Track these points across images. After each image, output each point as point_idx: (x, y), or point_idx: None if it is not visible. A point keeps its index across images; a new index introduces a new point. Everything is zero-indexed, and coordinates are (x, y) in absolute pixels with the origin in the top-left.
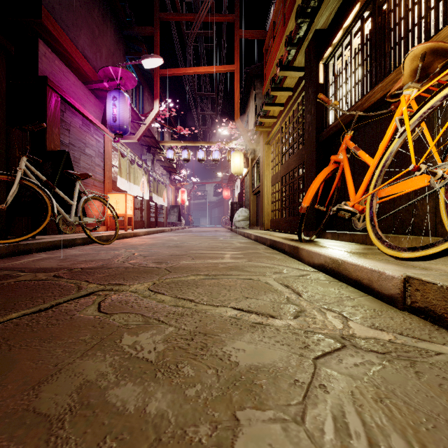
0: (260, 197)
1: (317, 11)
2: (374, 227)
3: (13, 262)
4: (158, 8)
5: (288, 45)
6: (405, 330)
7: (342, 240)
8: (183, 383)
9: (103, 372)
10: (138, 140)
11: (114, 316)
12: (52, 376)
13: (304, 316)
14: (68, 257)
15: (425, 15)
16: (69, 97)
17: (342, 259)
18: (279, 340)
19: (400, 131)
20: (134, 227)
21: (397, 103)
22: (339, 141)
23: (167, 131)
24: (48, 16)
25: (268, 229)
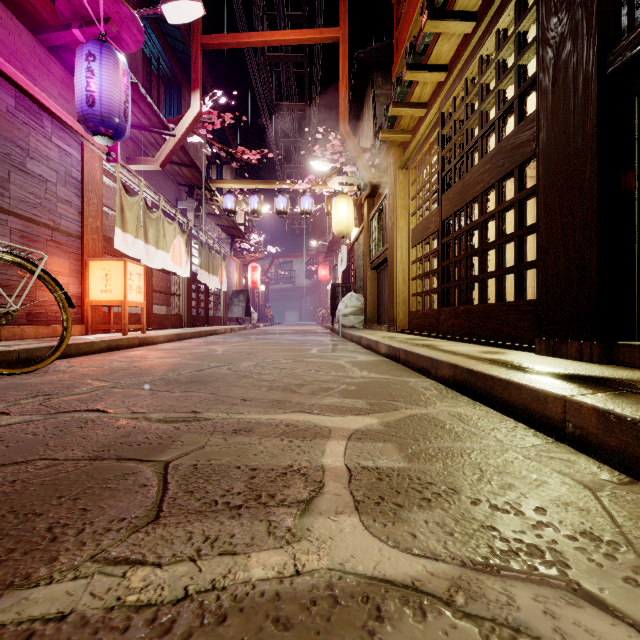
0: (388, 271)
1: None
2: None
3: None
4: None
5: None
6: None
7: None
8: None
9: None
10: (163, 166)
11: None
12: None
13: None
14: None
15: None
16: None
17: None
18: None
19: None
20: (158, 325)
21: None
22: None
23: (228, 170)
24: None
25: (406, 331)
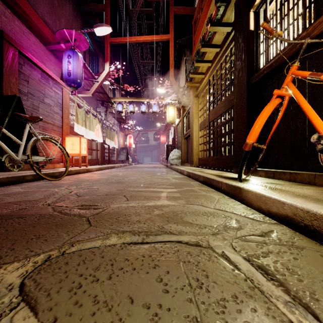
0: (190, 140)
1: None
2: None
3: None
4: None
5: (219, 1)
6: None
7: (279, 178)
8: None
9: None
10: (93, 94)
11: None
12: None
13: None
14: None
15: None
16: (27, 52)
17: None
18: None
19: None
20: (90, 164)
21: None
22: (271, 82)
23: (118, 91)
24: None
25: (197, 166)
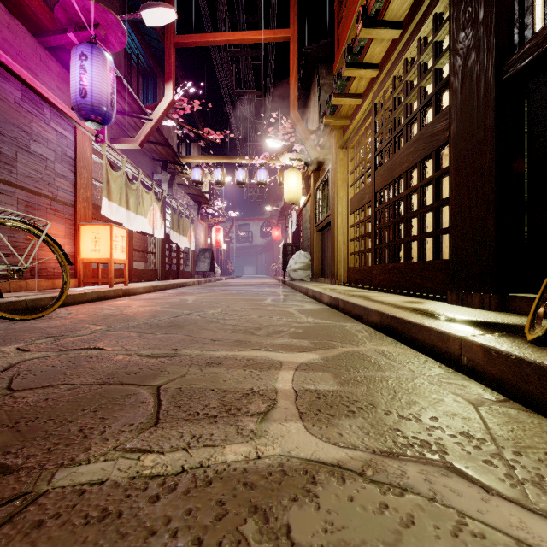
0: (331, 233)
1: None
2: None
3: None
4: None
5: None
6: None
7: None
8: None
9: None
10: (142, 145)
11: None
12: None
13: None
14: None
15: None
16: None
17: None
18: None
19: None
20: (138, 279)
21: None
22: None
23: (196, 146)
24: None
25: (346, 284)
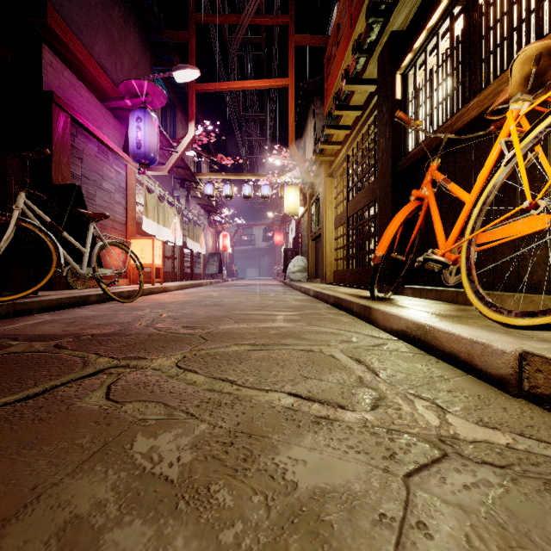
0: (321, 243)
1: (393, 8)
2: (472, 283)
3: (6, 326)
4: (194, 8)
5: (357, 52)
6: (526, 428)
7: (426, 298)
8: (217, 519)
9: (100, 499)
10: (169, 172)
11: (127, 405)
12: (26, 508)
13: (384, 406)
14: (78, 319)
15: (537, 7)
16: (82, 118)
17: (431, 325)
18: (353, 445)
19: (508, 157)
20: (163, 279)
21: (499, 122)
22: (421, 171)
23: (205, 161)
24: (55, 15)
25: (330, 283)
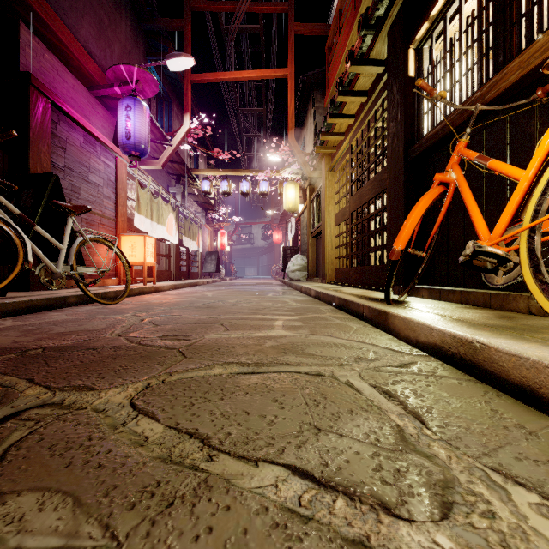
0: (322, 240)
1: None
2: (545, 285)
3: None
4: None
5: (363, 28)
6: None
7: (447, 300)
8: None
9: None
10: (163, 166)
11: (7, 504)
12: None
13: (463, 507)
14: (42, 325)
15: None
16: (64, 104)
17: (483, 341)
18: None
19: None
20: (158, 279)
21: None
22: (439, 156)
23: (203, 157)
24: None
25: (332, 283)
